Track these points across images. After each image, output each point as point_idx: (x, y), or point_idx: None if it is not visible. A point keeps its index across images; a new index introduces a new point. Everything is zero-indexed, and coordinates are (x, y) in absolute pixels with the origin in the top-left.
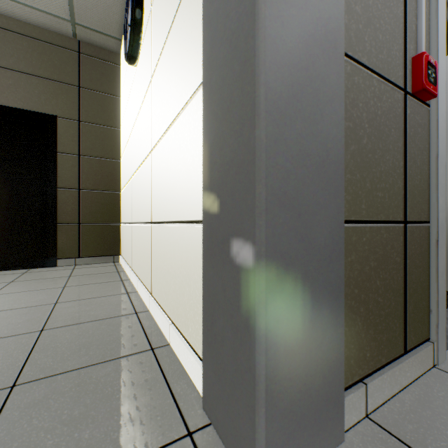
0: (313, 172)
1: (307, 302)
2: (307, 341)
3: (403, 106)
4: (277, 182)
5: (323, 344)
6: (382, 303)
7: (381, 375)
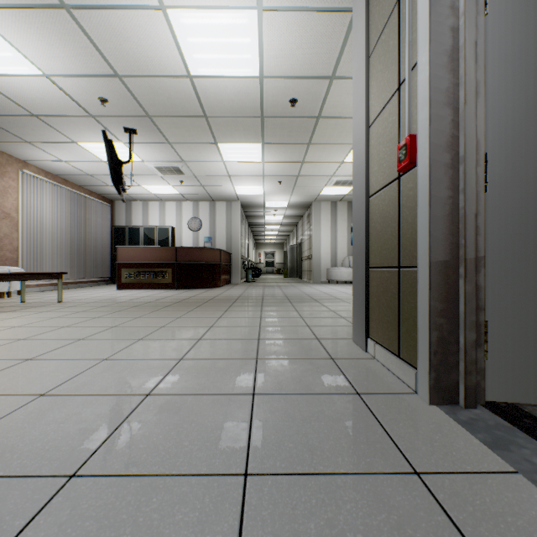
0: (359, 251)
1: (358, 293)
2: (358, 305)
3: (397, 189)
4: (353, 257)
5: (360, 309)
6: (385, 313)
7: (380, 347)
